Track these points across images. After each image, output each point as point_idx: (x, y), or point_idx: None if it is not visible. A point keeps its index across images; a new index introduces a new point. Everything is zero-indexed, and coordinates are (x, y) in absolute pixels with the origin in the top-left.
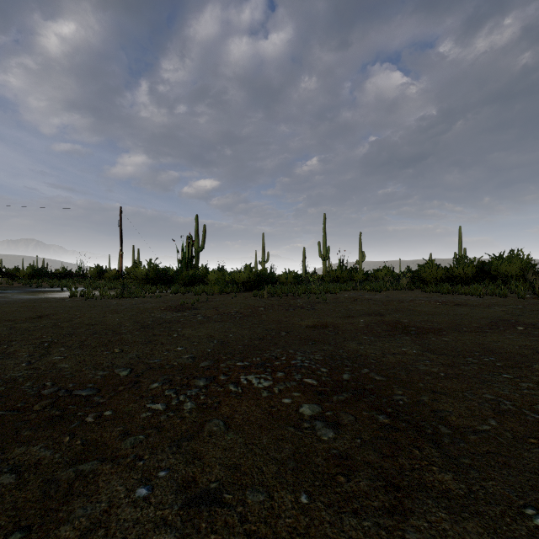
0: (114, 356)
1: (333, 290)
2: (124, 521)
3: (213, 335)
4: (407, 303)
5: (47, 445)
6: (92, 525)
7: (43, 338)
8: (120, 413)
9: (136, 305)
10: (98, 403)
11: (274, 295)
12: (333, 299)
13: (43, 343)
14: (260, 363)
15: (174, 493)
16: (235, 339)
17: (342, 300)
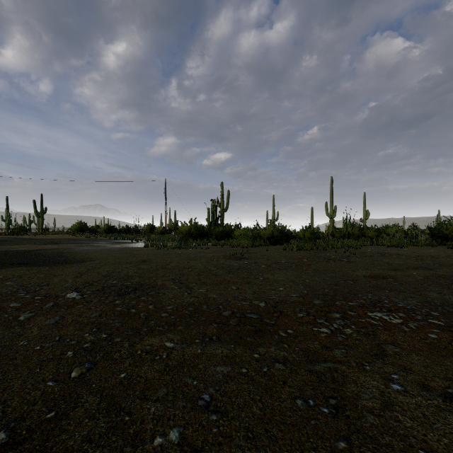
0: (239, 292)
1: (355, 246)
2: (406, 403)
3: (293, 280)
4: (443, 259)
5: (277, 348)
6: (384, 402)
7: (168, 276)
8: (299, 332)
9: (199, 254)
10: (273, 324)
11: (301, 248)
12: (359, 253)
13: (173, 279)
14: (370, 304)
15: (423, 391)
16: (315, 284)
17: (369, 254)
